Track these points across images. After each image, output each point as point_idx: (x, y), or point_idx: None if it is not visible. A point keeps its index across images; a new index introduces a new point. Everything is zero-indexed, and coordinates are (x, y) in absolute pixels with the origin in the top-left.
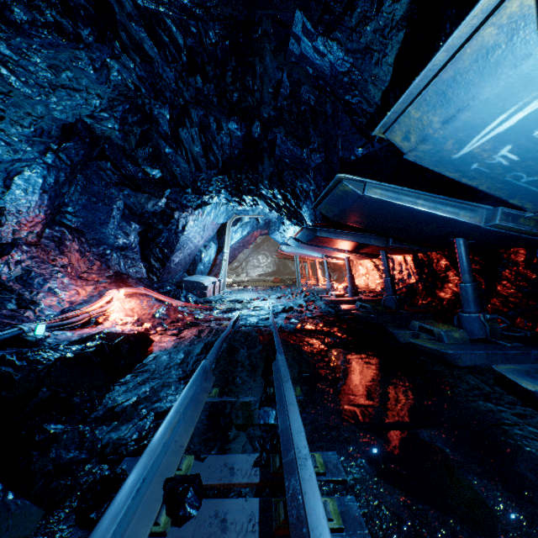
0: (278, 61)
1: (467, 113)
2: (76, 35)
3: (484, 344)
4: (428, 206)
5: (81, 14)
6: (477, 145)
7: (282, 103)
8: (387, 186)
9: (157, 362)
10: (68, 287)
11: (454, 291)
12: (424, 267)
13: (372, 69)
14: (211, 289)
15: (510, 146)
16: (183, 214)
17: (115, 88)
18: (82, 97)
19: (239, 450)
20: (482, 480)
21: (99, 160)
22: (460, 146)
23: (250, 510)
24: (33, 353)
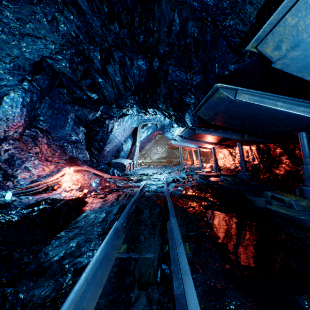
0: (171, 3)
1: None
2: None
3: None
4: (285, 107)
5: None
6: None
7: (173, 39)
8: (253, 92)
9: (86, 220)
10: (37, 166)
11: (286, 169)
12: (264, 154)
13: None
14: (128, 167)
15: None
16: (111, 121)
17: (63, 36)
18: (42, 43)
19: None
20: None
21: (59, 87)
22: None
23: None
24: None
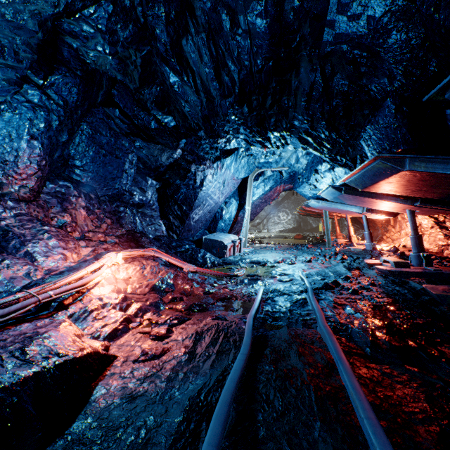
0: None
1: None
2: None
3: None
4: None
5: None
6: None
7: None
8: None
9: None
10: (52, 251)
11: None
12: None
13: None
14: (231, 248)
15: None
16: (200, 167)
17: None
18: None
19: None
20: None
21: (106, 106)
22: None
23: None
24: None
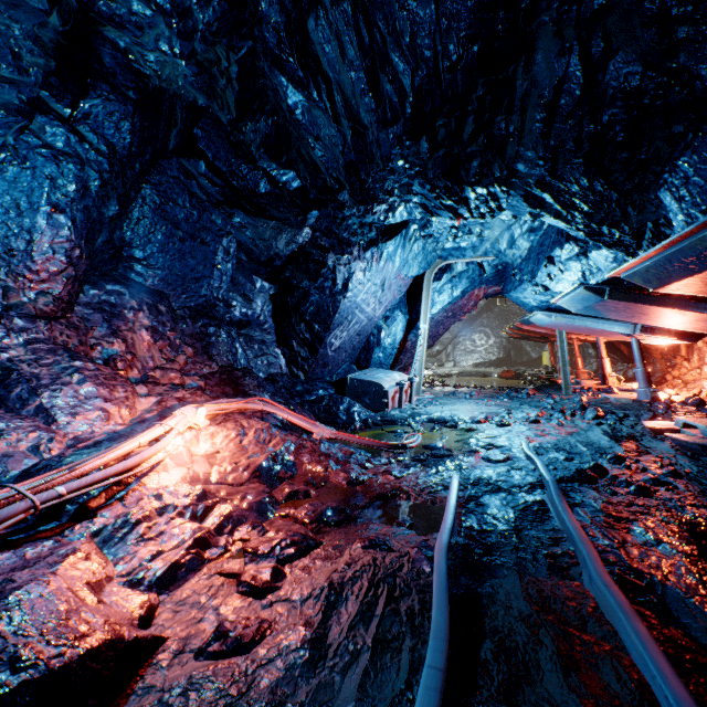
0: None
1: None
2: None
3: None
4: None
5: None
6: None
7: None
8: None
9: None
10: (84, 405)
11: None
12: None
13: None
14: (395, 395)
15: None
16: (343, 258)
17: None
18: None
19: None
20: None
21: (183, 156)
22: None
23: None
24: None
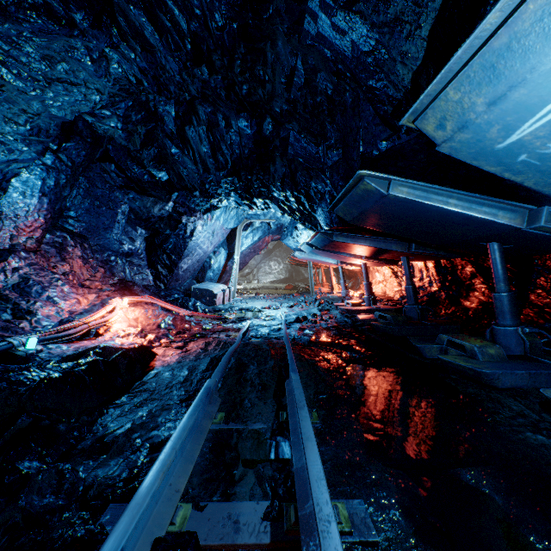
0: (292, 45)
1: (522, 89)
2: (69, 20)
3: (524, 362)
4: (461, 206)
5: None
6: (528, 131)
7: (295, 95)
8: (414, 183)
9: (158, 380)
10: (68, 296)
11: (481, 300)
12: (448, 274)
13: (402, 45)
14: (220, 297)
15: None
16: (191, 219)
17: (116, 82)
18: (81, 93)
19: (246, 495)
20: (549, 544)
21: (103, 161)
22: (507, 133)
23: None
24: (15, 373)
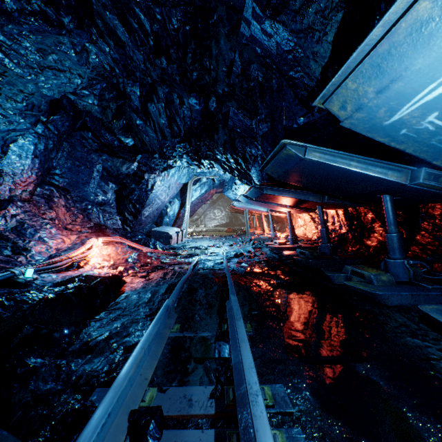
0: (231, 43)
1: (400, 83)
2: (59, 22)
3: (408, 286)
4: (360, 167)
5: (63, 4)
6: (406, 113)
7: (234, 80)
8: (325, 150)
9: (128, 301)
10: (55, 237)
11: (379, 239)
12: (354, 220)
13: (314, 47)
14: (175, 238)
15: (437, 113)
16: (152, 176)
17: (94, 69)
18: (66, 77)
19: (196, 382)
20: (416, 413)
21: (82, 130)
22: (391, 114)
23: (206, 441)
24: (20, 294)
